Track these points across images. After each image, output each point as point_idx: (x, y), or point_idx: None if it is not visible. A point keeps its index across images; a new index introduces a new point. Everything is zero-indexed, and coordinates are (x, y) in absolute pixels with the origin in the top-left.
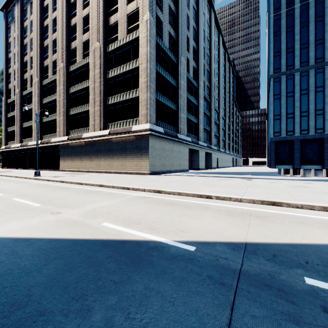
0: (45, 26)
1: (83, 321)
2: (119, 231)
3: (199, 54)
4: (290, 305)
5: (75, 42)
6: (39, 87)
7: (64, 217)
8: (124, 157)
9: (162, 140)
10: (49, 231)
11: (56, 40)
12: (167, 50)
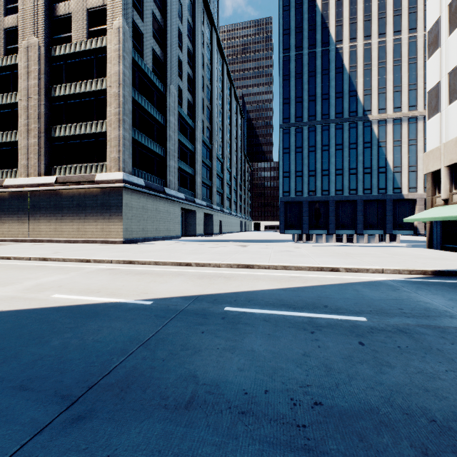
0: None
1: (43, 346)
2: (74, 299)
3: (195, 84)
4: (203, 319)
5: None
6: None
7: None
8: (82, 218)
9: (142, 195)
10: None
11: None
12: (150, 73)
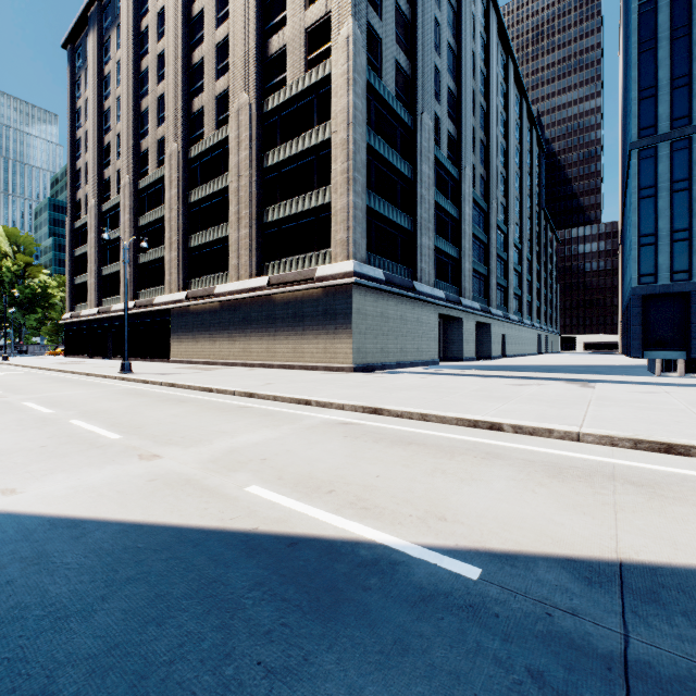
0: (143, 70)
1: None
2: (284, 510)
3: (462, 104)
4: None
5: (201, 97)
6: (131, 194)
7: (165, 467)
8: (299, 333)
9: (380, 296)
10: (128, 504)
11: (163, 97)
12: (391, 100)
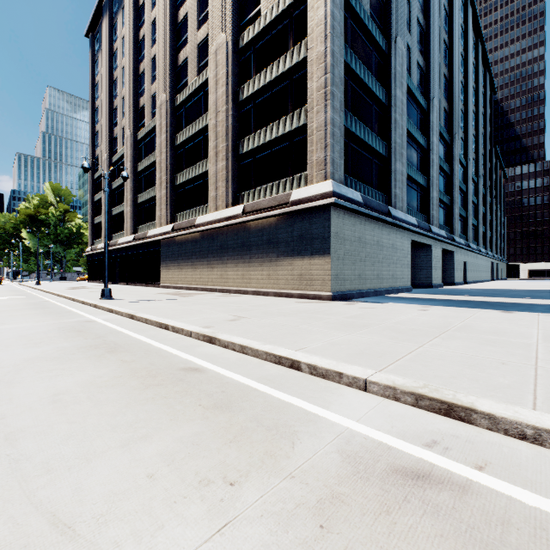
0: (141, 39)
1: None
2: None
3: (430, 36)
4: None
5: (185, 49)
6: (132, 144)
7: None
8: (273, 259)
9: (358, 219)
10: None
11: (156, 58)
12: (367, 20)
